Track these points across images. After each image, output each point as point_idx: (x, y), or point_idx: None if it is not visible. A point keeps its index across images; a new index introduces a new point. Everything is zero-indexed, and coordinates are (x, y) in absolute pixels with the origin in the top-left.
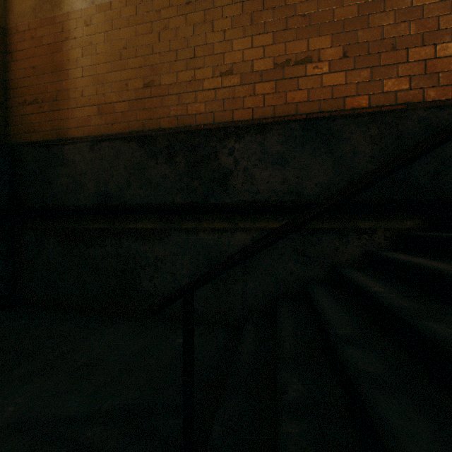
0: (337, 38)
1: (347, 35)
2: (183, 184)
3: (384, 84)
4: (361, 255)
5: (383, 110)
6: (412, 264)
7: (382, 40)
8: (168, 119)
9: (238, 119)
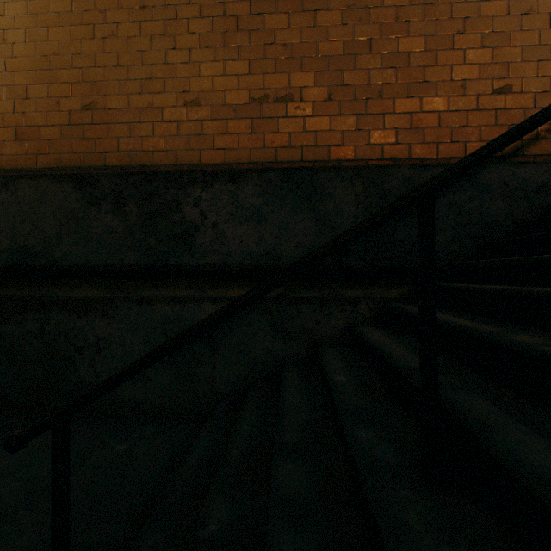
0: (322, 77)
1: (332, 75)
2: (135, 241)
3: (371, 135)
4: (344, 329)
5: (368, 165)
6: (377, 348)
7: (368, 85)
8: (116, 155)
9: (207, 162)
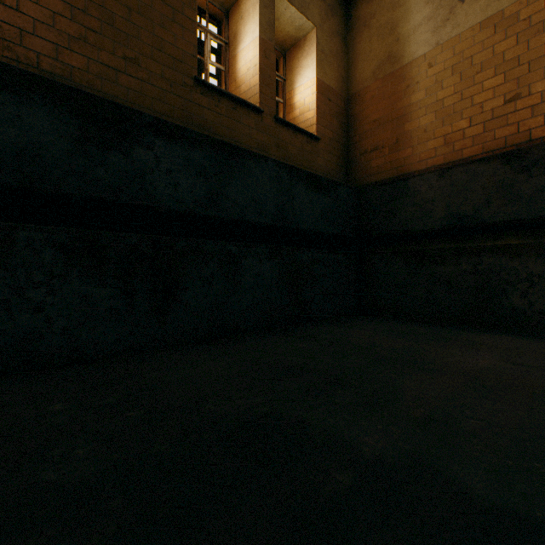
0: None
1: None
2: None
3: None
4: None
5: None
6: None
7: None
8: (541, 128)
9: None
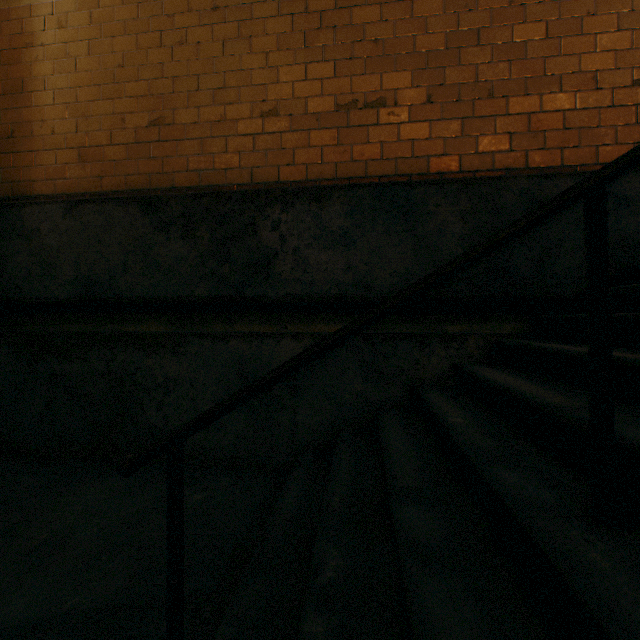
0: (420, 76)
1: (432, 73)
2: (207, 270)
3: (479, 142)
4: (448, 370)
5: (476, 177)
6: (500, 386)
7: (476, 83)
8: (186, 174)
9: (286, 179)
